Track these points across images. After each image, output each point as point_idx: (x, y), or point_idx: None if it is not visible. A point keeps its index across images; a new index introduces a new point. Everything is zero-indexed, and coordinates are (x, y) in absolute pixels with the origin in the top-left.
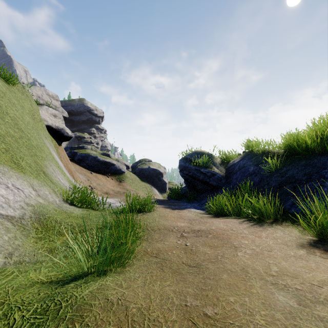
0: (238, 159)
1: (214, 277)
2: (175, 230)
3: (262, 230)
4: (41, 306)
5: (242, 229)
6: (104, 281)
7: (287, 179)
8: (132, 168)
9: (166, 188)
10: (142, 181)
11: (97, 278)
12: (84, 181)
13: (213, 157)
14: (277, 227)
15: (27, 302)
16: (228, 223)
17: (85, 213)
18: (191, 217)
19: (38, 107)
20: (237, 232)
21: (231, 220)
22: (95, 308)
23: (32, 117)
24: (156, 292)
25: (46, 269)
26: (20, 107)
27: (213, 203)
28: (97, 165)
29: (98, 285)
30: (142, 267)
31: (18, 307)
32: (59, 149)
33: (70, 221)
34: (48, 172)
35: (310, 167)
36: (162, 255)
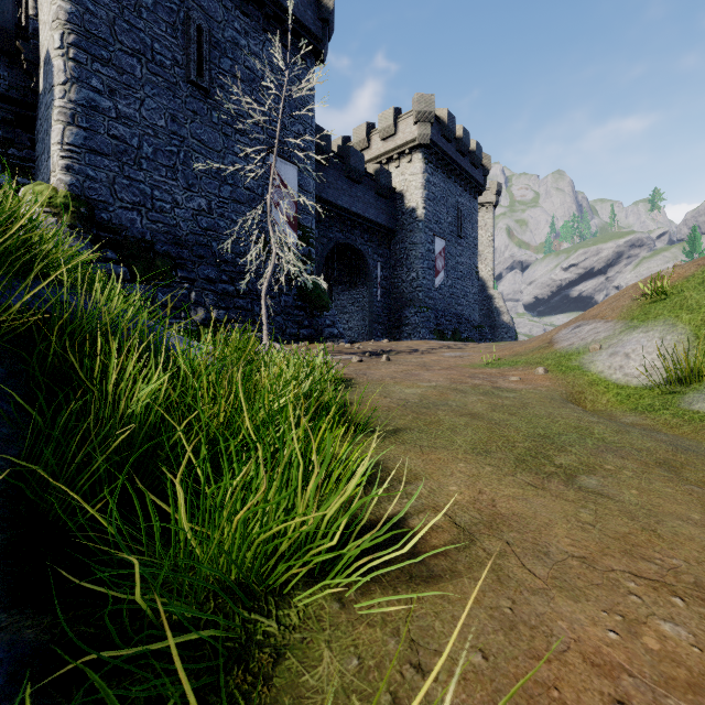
0: None
1: None
2: None
3: None
4: None
5: None
6: None
7: None
8: None
9: None
10: None
11: None
12: None
13: None
14: None
15: None
16: None
17: None
18: None
19: None
20: None
21: None
22: None
23: None
24: None
25: None
26: None
27: None
28: None
29: None
30: None
31: None
32: None
33: None
34: None
35: None
36: None
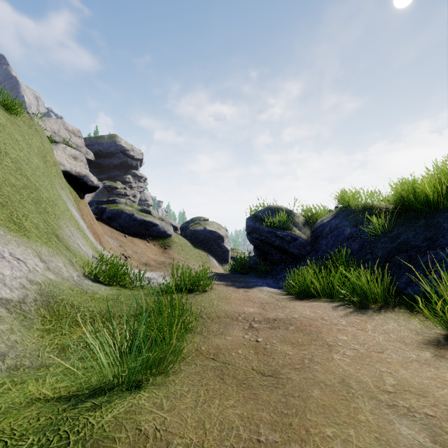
0: (329, 218)
1: (300, 393)
2: (241, 318)
3: (367, 320)
4: (38, 440)
5: (338, 318)
6: (137, 398)
7: (399, 245)
8: (181, 230)
9: (228, 257)
10: (195, 247)
11: (126, 394)
12: (116, 248)
13: (294, 215)
14: (387, 315)
15: (19, 433)
16: (317, 309)
17: (115, 293)
18: (263, 298)
19: (52, 146)
20: (330, 322)
21: (321, 304)
22: (119, 444)
23: (43, 159)
24: (213, 417)
25: (53, 378)
26: (25, 145)
27: (295, 280)
28: (133, 225)
29: (127, 405)
30: (193, 376)
31: (4, 442)
32: (81, 204)
33: (93, 305)
34: (64, 236)
35: (432, 229)
36: (222, 356)
